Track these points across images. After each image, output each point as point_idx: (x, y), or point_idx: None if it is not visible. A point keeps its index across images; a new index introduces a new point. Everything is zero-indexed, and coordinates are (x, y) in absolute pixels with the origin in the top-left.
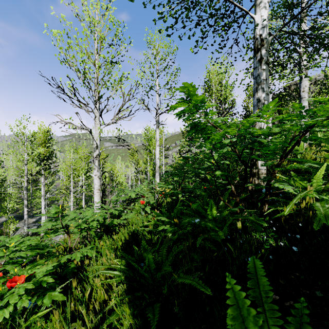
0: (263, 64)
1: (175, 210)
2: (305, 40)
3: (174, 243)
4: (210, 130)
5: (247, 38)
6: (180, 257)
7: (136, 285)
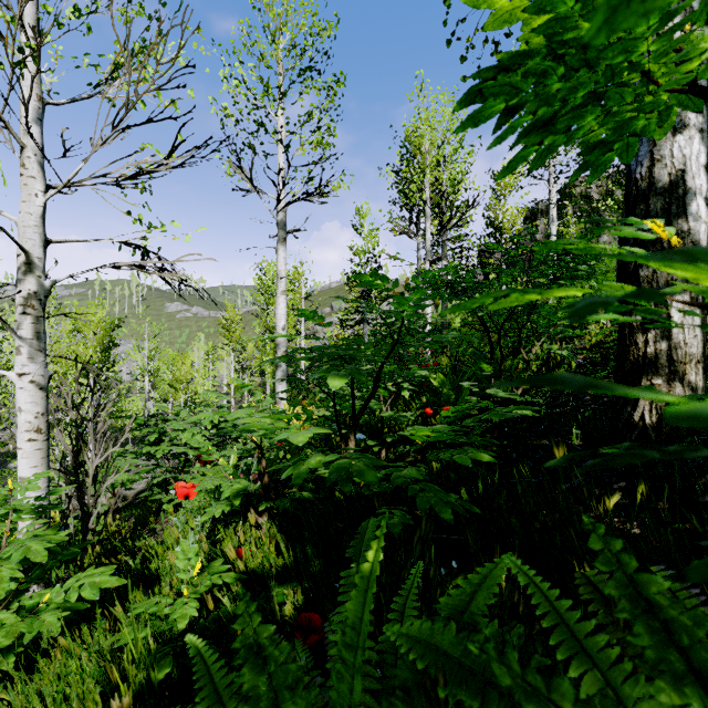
0: None
1: None
2: None
3: None
4: None
5: None
6: None
7: None
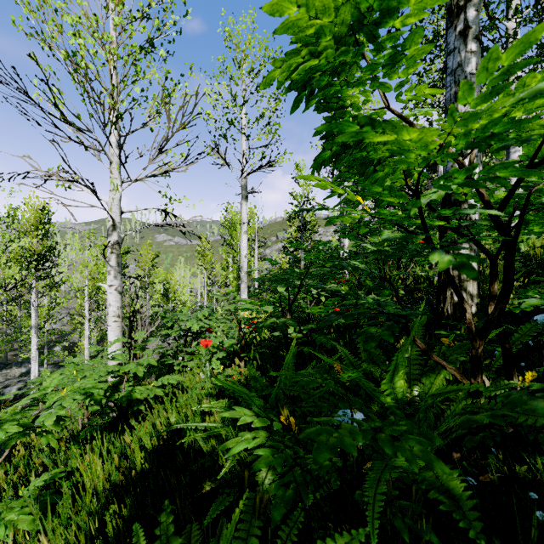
0: (472, 41)
1: (281, 375)
2: (542, 8)
3: None
4: None
5: (413, 26)
6: None
7: None
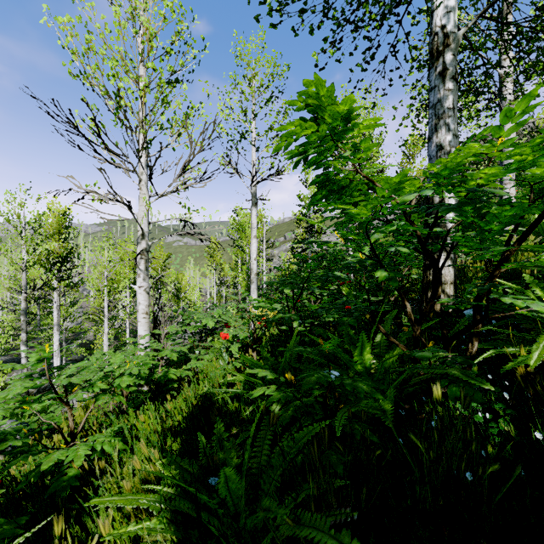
0: (449, 80)
1: (286, 353)
2: (519, 42)
3: (285, 426)
4: (358, 191)
5: (410, 47)
6: (299, 459)
7: (198, 534)
